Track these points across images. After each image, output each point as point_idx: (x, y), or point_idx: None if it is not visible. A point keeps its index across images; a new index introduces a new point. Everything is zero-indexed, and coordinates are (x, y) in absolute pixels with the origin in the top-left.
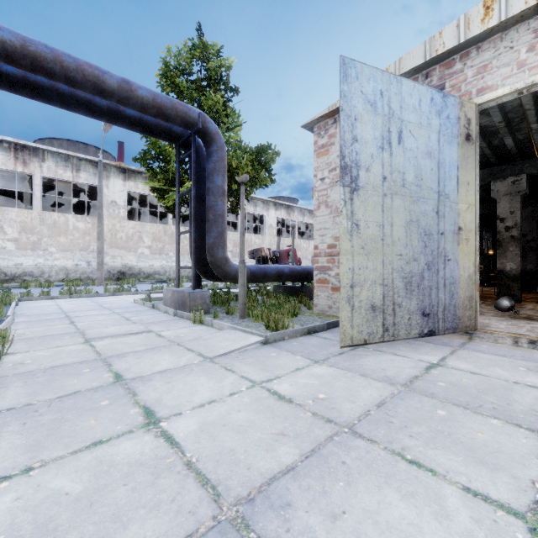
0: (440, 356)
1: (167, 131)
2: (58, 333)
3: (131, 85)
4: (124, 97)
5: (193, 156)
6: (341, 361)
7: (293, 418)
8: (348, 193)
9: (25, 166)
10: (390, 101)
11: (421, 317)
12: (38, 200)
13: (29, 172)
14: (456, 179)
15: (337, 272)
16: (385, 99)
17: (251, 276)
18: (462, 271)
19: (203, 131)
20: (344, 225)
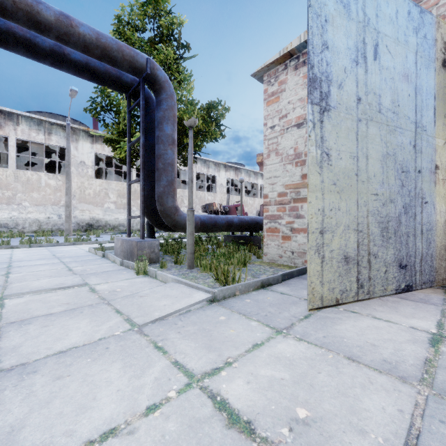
0: (434, 321)
1: (116, 79)
2: None
3: (71, 20)
4: (64, 33)
5: (142, 103)
6: (311, 329)
7: None
8: (317, 113)
9: (1, 129)
10: (365, 5)
11: (398, 269)
12: (12, 159)
13: (4, 134)
14: (432, 110)
15: (288, 221)
16: (359, 2)
17: (201, 225)
18: (439, 216)
19: (152, 78)
20: (312, 154)
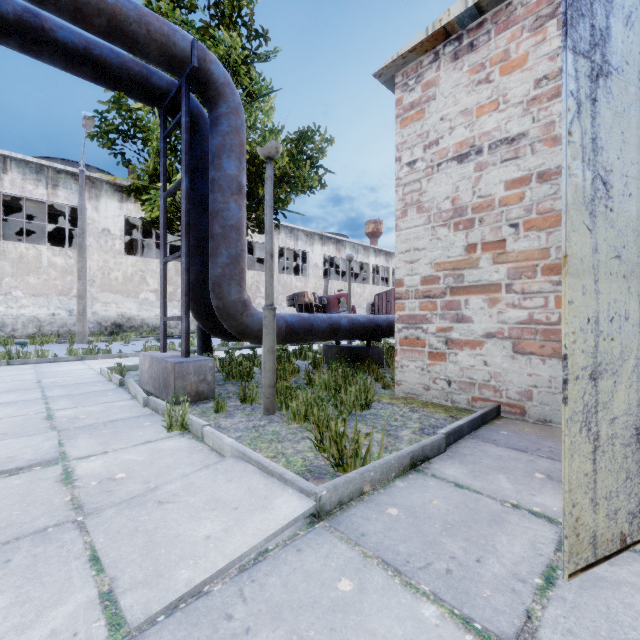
0: None
1: (142, 81)
2: None
3: None
4: None
5: (184, 121)
6: None
7: None
8: (585, 78)
9: None
10: None
11: None
12: None
13: None
14: None
15: (440, 326)
16: None
17: (288, 331)
18: None
19: (203, 78)
20: (575, 179)
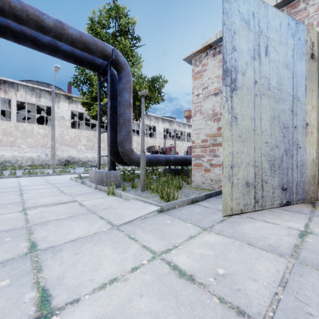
0: (303, 223)
1: (91, 62)
2: (6, 202)
3: (63, 25)
4: (59, 34)
5: (109, 79)
6: (225, 228)
7: (200, 307)
8: (229, 92)
9: (6, 94)
10: (259, 21)
11: (281, 191)
12: (14, 115)
13: (8, 98)
14: (304, 86)
15: (208, 159)
16: (256, 19)
17: (149, 161)
18: (308, 156)
19: (116, 62)
20: (225, 117)
